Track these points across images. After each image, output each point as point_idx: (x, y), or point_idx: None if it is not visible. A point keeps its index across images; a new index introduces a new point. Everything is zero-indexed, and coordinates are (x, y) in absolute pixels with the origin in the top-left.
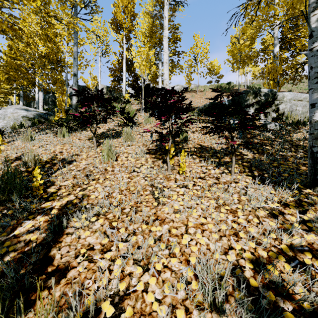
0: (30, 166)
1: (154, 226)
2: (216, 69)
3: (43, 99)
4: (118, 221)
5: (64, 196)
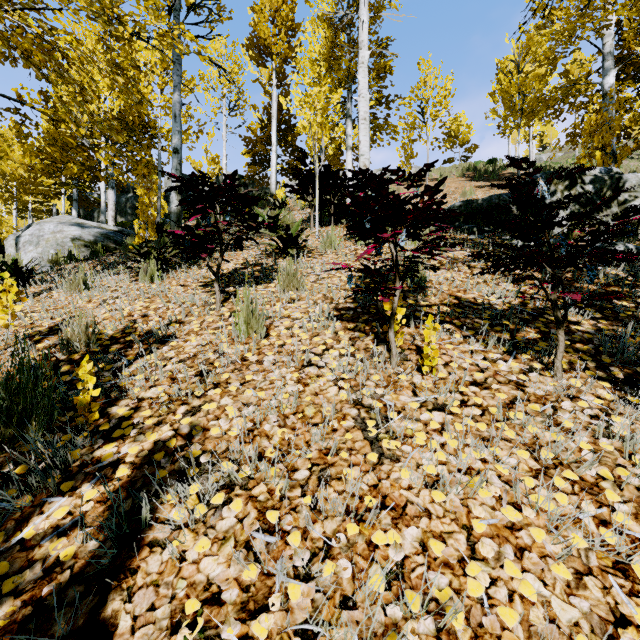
0: (77, 349)
1: (379, 530)
2: (463, 133)
3: (117, 204)
4: (281, 508)
5: (149, 427)
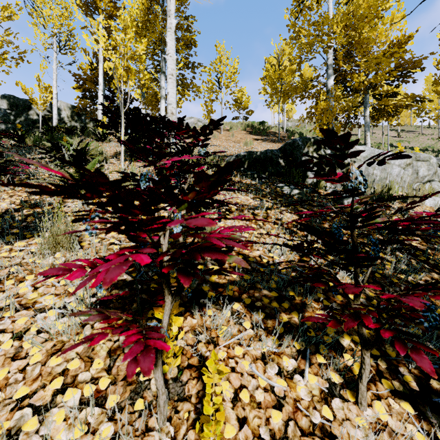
0: None
1: None
2: (245, 101)
3: None
4: None
5: None
